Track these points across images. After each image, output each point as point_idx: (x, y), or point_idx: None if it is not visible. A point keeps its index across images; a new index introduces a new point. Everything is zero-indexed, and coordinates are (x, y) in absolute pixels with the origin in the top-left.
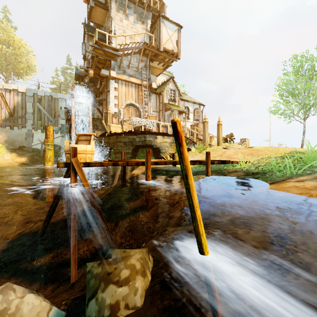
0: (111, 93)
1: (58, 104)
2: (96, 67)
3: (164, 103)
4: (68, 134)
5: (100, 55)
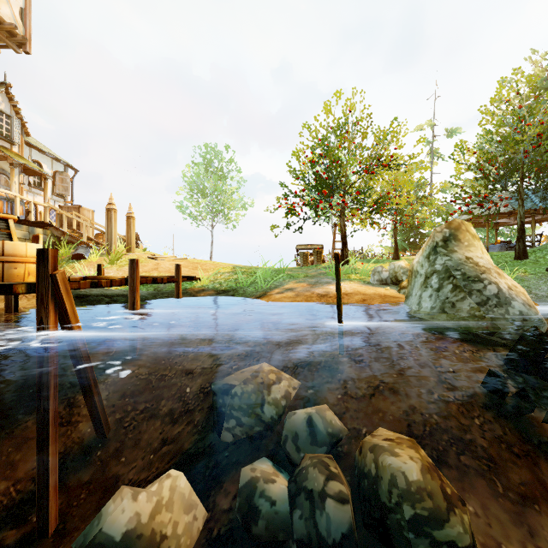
0: None
1: None
2: None
3: None
4: None
5: None
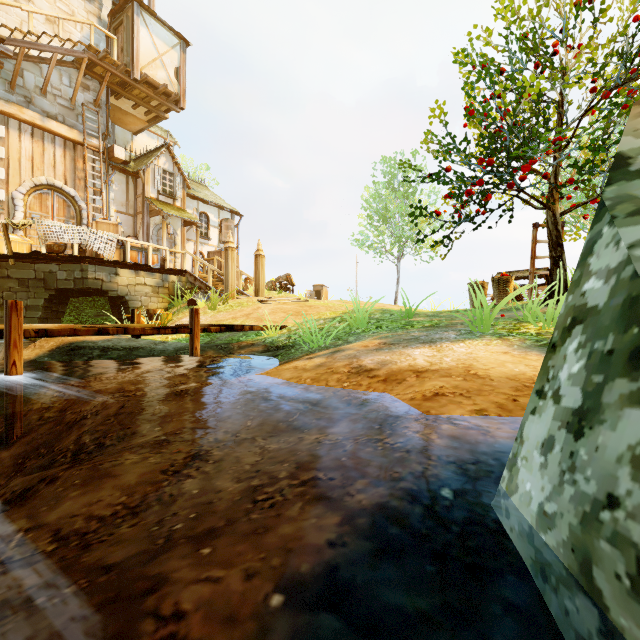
0: None
1: None
2: None
3: (146, 197)
4: None
5: None
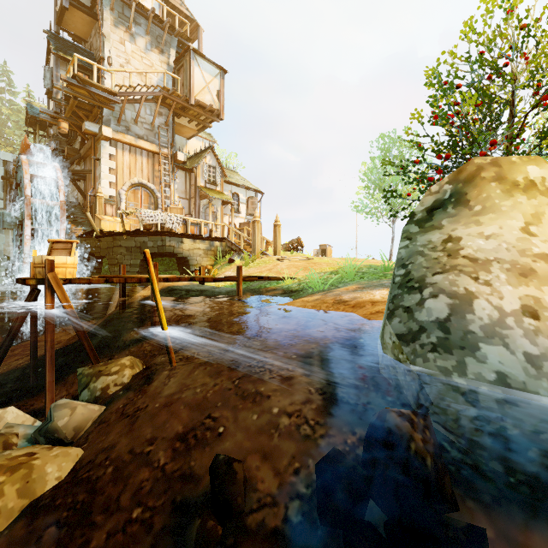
0: (103, 164)
1: None
2: (74, 113)
3: (197, 186)
4: (13, 229)
5: (82, 97)
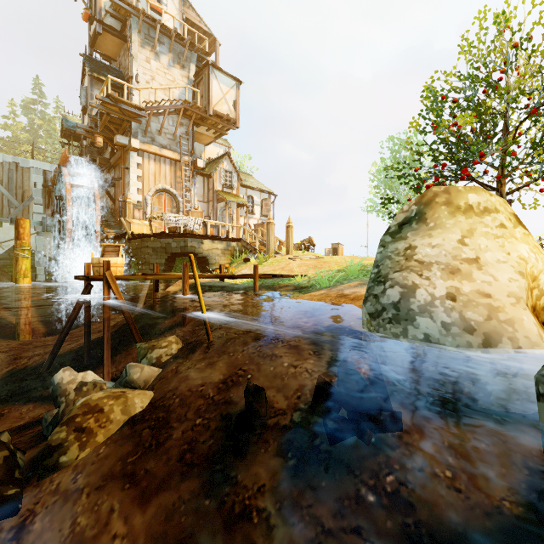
0: (132, 172)
1: (29, 177)
2: (106, 127)
3: (215, 190)
4: (55, 232)
5: (114, 113)
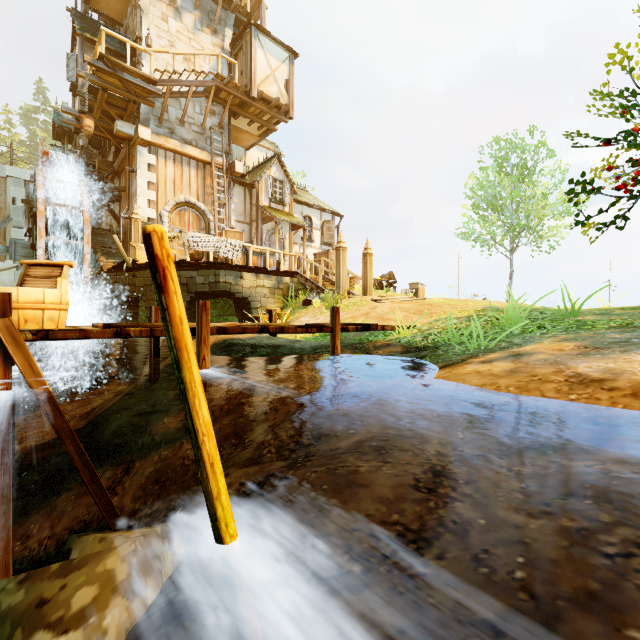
0: (141, 176)
1: (5, 190)
2: (105, 113)
3: (260, 205)
4: None
5: (113, 88)
